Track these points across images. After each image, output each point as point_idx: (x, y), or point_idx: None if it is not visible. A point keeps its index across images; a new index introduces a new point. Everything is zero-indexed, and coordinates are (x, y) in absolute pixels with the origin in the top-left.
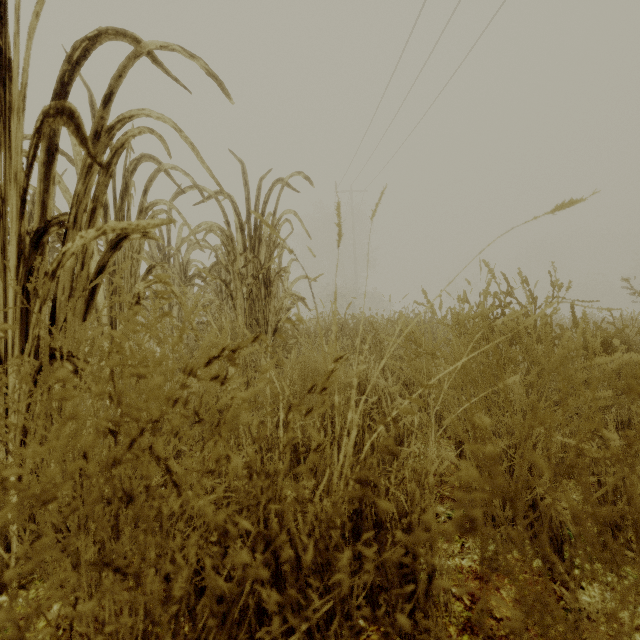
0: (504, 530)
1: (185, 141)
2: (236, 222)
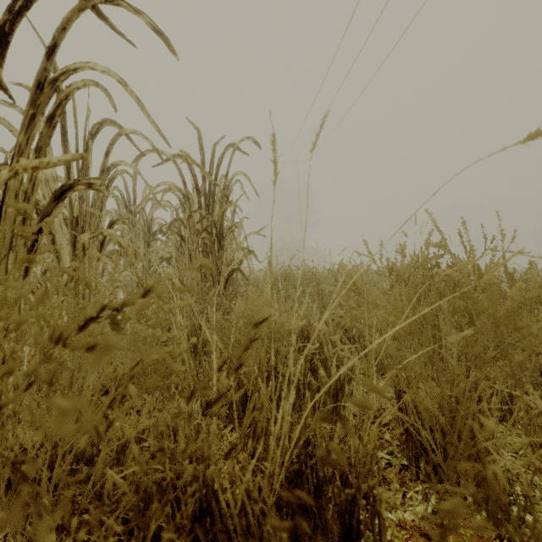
0: (446, 481)
1: (130, 95)
2: (193, 183)
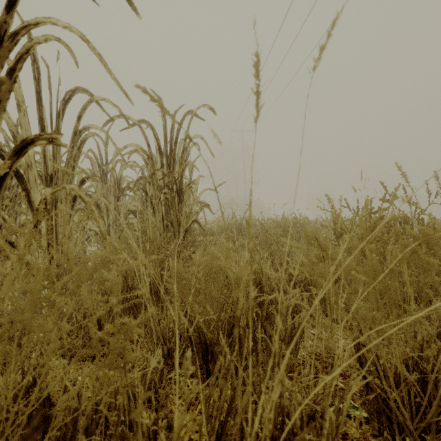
0: None
1: (93, 51)
2: (156, 145)
